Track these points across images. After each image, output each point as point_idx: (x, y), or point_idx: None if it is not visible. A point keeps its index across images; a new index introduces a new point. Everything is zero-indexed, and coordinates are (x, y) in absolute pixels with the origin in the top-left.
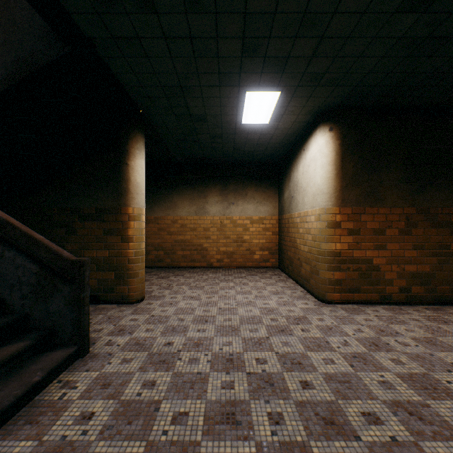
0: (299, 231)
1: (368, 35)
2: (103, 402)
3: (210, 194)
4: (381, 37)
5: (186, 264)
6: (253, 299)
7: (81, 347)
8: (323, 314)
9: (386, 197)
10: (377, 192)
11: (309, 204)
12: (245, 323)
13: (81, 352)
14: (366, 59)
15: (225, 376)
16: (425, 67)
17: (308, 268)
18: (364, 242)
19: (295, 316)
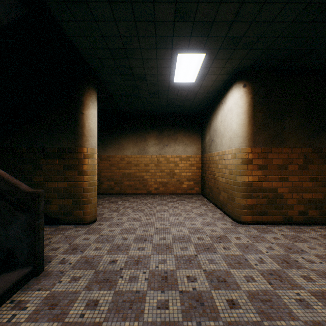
0: (218, 166)
1: (282, 0)
2: (48, 325)
3: (149, 138)
4: (292, 2)
5: (131, 191)
6: (183, 220)
7: (35, 267)
8: (239, 233)
9: (288, 139)
10: (281, 136)
11: (226, 146)
12: (177, 241)
13: (36, 272)
14: (277, 23)
15: (160, 295)
16: (324, 32)
17: (225, 195)
18: (270, 175)
19: (217, 235)
